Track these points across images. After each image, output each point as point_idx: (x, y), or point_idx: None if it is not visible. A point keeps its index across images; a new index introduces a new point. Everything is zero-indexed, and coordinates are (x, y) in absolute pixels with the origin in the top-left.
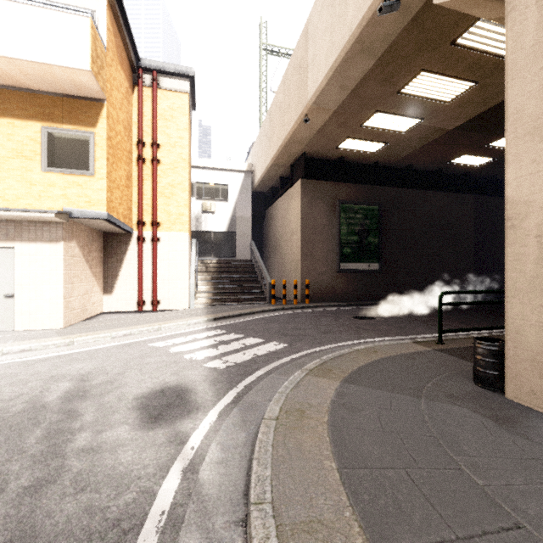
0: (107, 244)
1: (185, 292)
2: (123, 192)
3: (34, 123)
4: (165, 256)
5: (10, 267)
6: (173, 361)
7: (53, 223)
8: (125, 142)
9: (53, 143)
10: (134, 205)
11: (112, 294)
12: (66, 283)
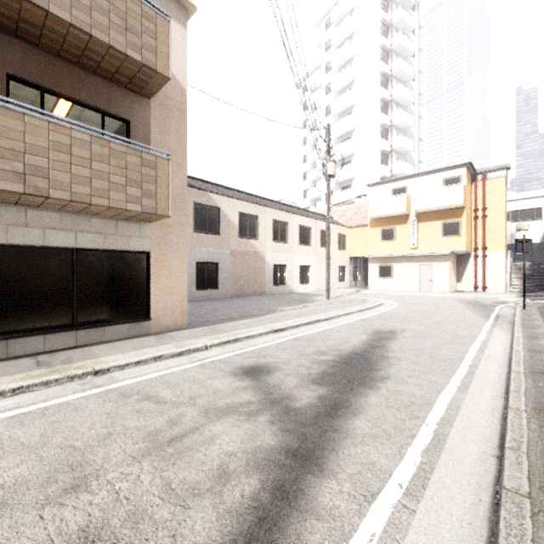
0: (458, 260)
1: (502, 283)
2: (468, 237)
3: (438, 221)
4: (490, 265)
5: (430, 271)
6: (500, 300)
7: (445, 255)
8: (469, 214)
9: (445, 227)
10: (472, 240)
11: (460, 283)
12: (449, 277)
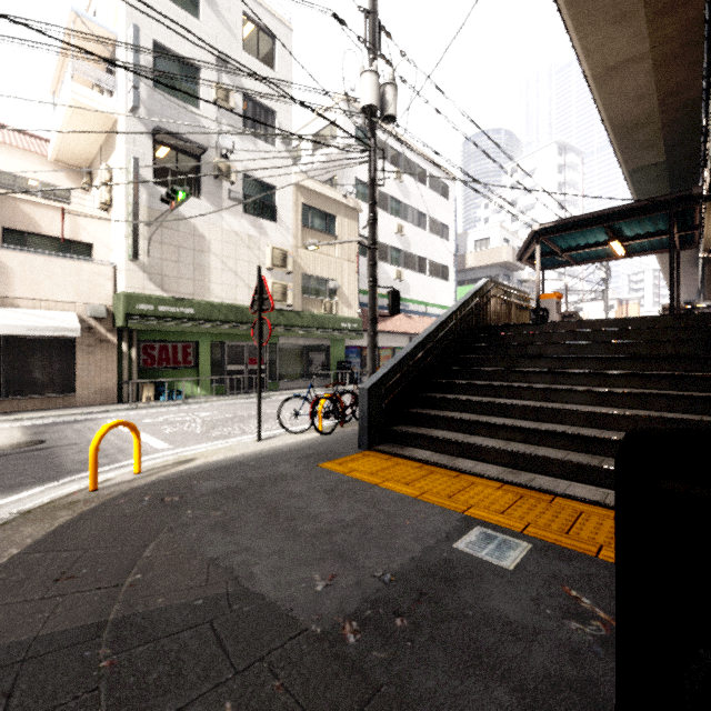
0: None
1: None
2: None
3: None
4: None
5: None
6: None
7: None
8: None
9: None
10: None
11: None
12: None
